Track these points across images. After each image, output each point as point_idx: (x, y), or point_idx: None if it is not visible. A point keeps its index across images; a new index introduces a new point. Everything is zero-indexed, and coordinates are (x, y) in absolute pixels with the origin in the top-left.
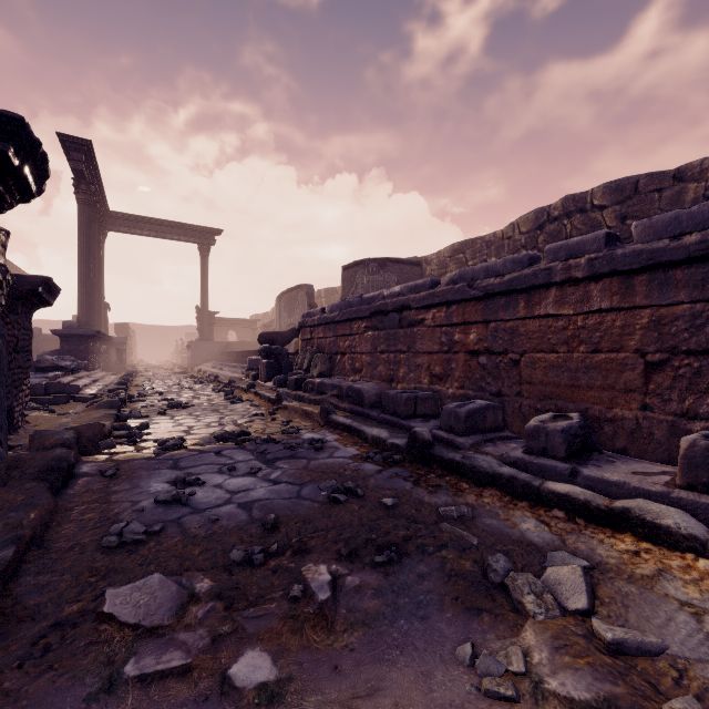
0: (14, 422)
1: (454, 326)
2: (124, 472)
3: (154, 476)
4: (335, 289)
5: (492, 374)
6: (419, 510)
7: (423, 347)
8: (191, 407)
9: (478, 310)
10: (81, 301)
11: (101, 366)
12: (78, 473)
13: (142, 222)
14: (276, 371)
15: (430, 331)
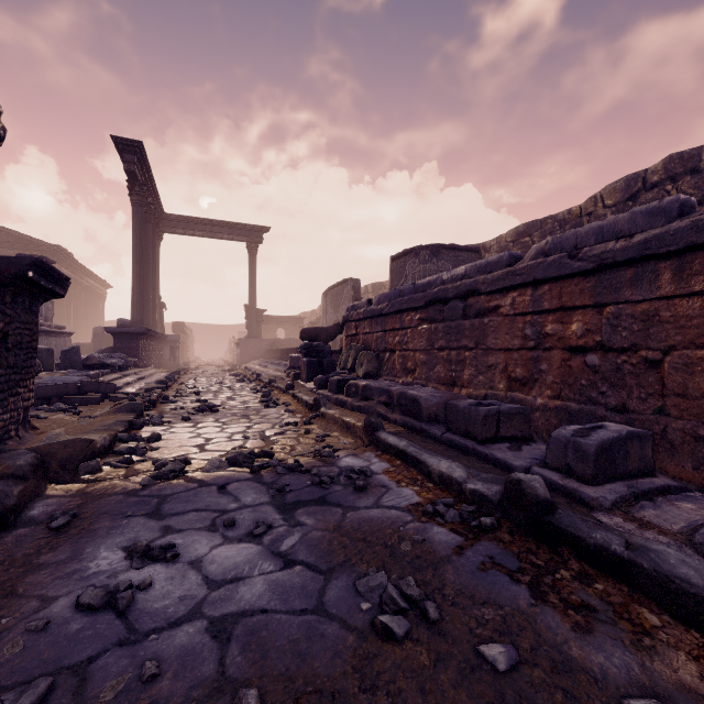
0: (1, 432)
1: (545, 313)
2: (81, 520)
3: (114, 533)
4: (382, 284)
5: (609, 380)
6: (573, 696)
7: (498, 342)
8: (221, 410)
9: (584, 290)
10: (135, 300)
11: (154, 363)
12: (22, 518)
13: (194, 223)
14: (317, 370)
15: (507, 322)
